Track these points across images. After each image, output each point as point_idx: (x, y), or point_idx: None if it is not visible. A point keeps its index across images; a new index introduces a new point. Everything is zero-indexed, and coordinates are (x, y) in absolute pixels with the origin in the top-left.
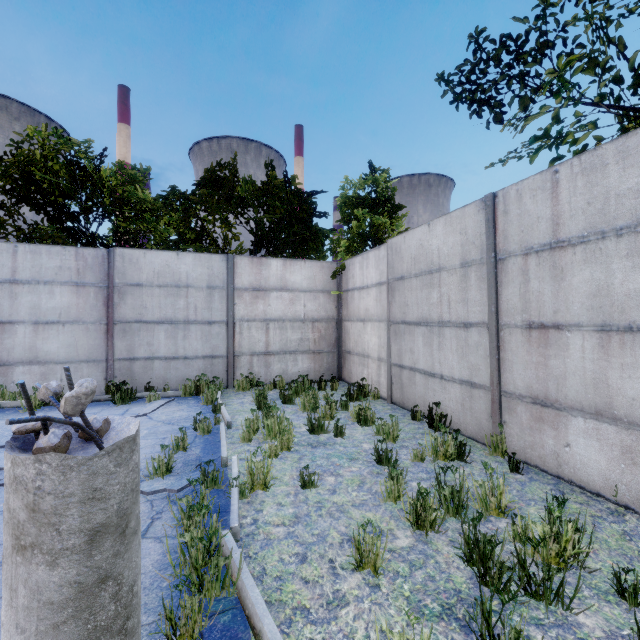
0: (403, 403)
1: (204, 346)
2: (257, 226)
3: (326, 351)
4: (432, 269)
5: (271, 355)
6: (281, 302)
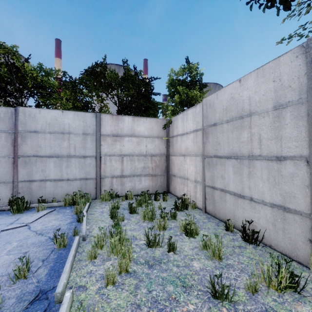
0: (215, 214)
1: (80, 172)
2: (118, 100)
3: (159, 174)
4: (243, 115)
5: (125, 177)
6: (131, 144)
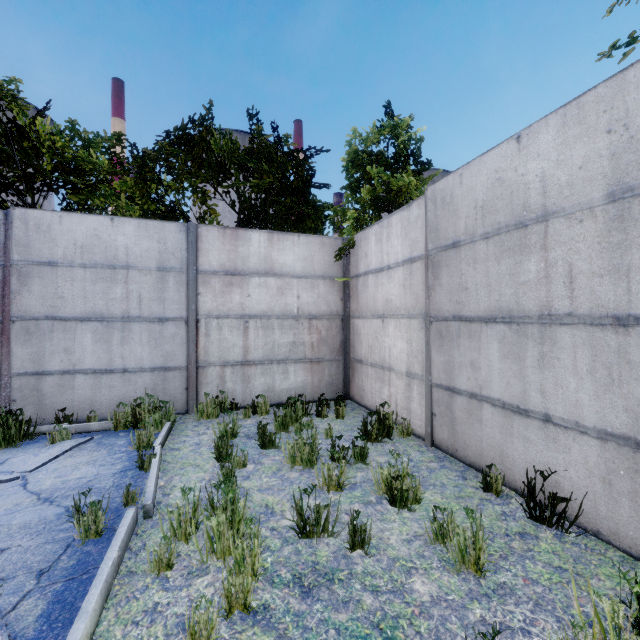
0: (455, 450)
1: (153, 353)
2: (239, 198)
3: (328, 359)
4: (526, 218)
5: (251, 365)
6: (265, 291)
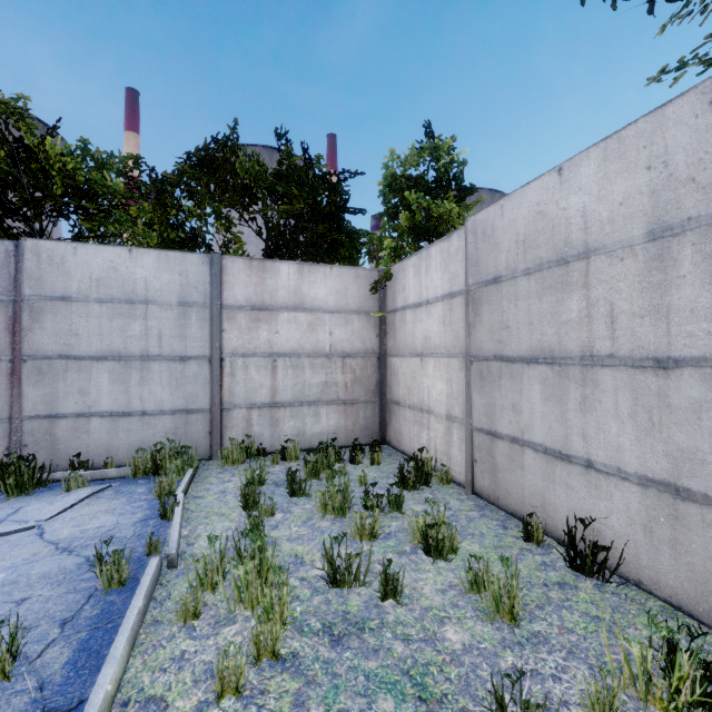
0: (496, 498)
1: (174, 395)
2: (267, 225)
3: (363, 401)
4: (567, 255)
5: (280, 407)
6: (295, 327)
